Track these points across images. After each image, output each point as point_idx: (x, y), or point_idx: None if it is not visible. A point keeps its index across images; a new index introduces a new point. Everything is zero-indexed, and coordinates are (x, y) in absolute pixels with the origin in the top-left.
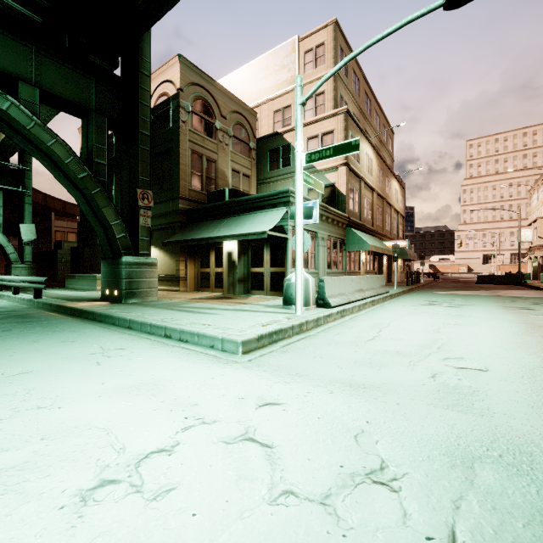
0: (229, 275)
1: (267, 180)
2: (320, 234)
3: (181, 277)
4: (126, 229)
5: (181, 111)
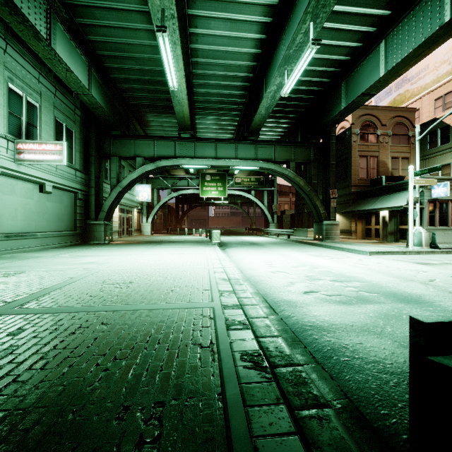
0: (383, 230)
1: (426, 157)
2: None
3: (353, 230)
4: (325, 209)
5: (352, 136)
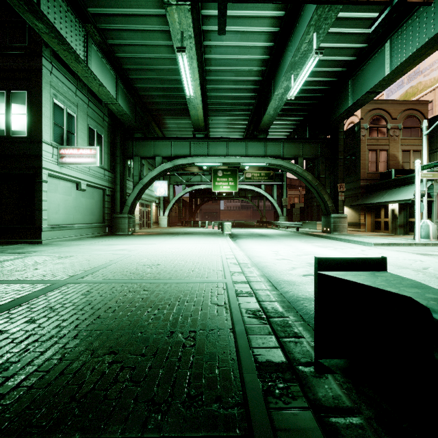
0: (392, 223)
1: None
2: None
3: (362, 223)
4: (333, 202)
5: (361, 131)
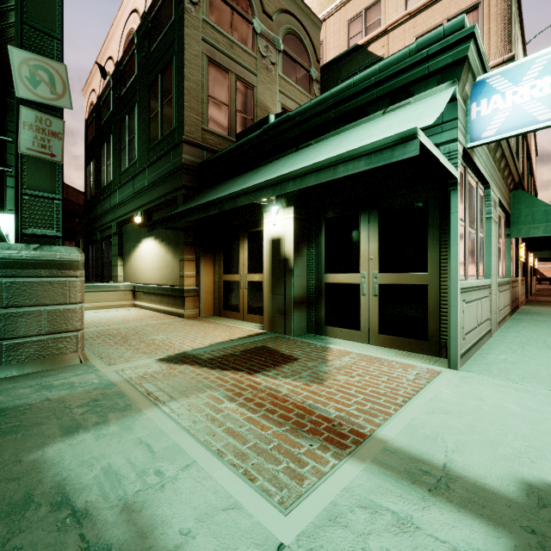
0: (275, 289)
1: None
2: (491, 192)
3: (189, 289)
4: None
5: None
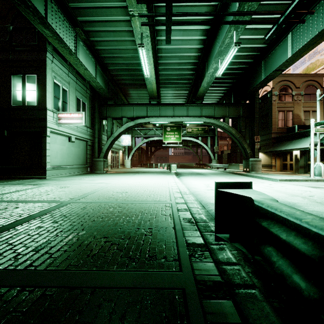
0: (295, 164)
1: None
2: None
3: (273, 165)
4: (251, 150)
5: (272, 97)
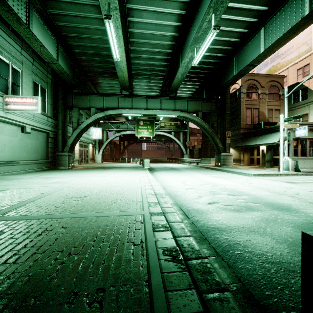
0: (262, 159)
1: (291, 109)
2: None
3: (241, 159)
4: (222, 144)
5: (241, 94)
